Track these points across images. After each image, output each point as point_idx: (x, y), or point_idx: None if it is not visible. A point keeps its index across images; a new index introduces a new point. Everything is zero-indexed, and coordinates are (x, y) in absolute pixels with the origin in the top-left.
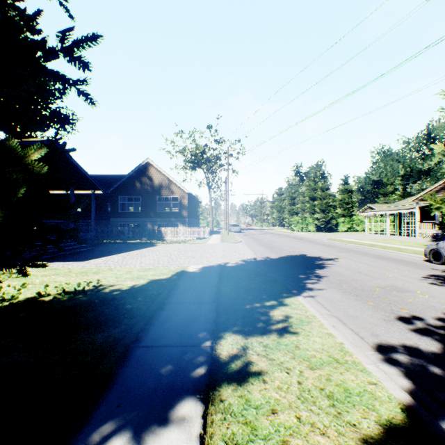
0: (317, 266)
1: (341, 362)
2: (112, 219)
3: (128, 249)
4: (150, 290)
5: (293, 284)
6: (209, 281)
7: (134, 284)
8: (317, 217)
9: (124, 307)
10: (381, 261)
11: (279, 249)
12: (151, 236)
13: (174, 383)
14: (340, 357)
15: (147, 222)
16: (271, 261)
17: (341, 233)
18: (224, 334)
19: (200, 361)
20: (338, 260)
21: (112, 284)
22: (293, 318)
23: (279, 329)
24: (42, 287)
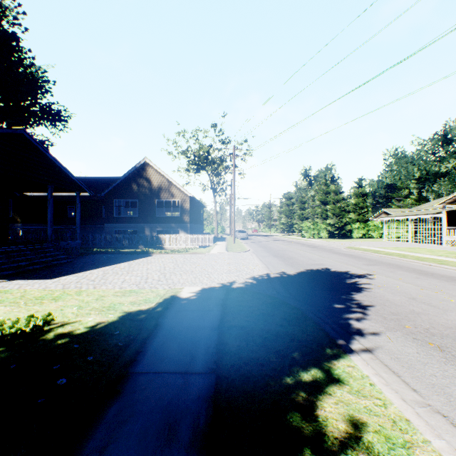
0: (351, 287)
1: None
2: (106, 225)
3: (117, 261)
4: (116, 336)
5: (331, 322)
6: (207, 319)
7: (97, 322)
8: (330, 222)
9: (55, 381)
10: (428, 278)
11: (294, 260)
12: (148, 243)
13: None
14: None
15: (144, 228)
16: (289, 279)
17: (356, 240)
18: None
19: None
20: (373, 277)
21: (67, 320)
22: (370, 431)
23: None
24: None
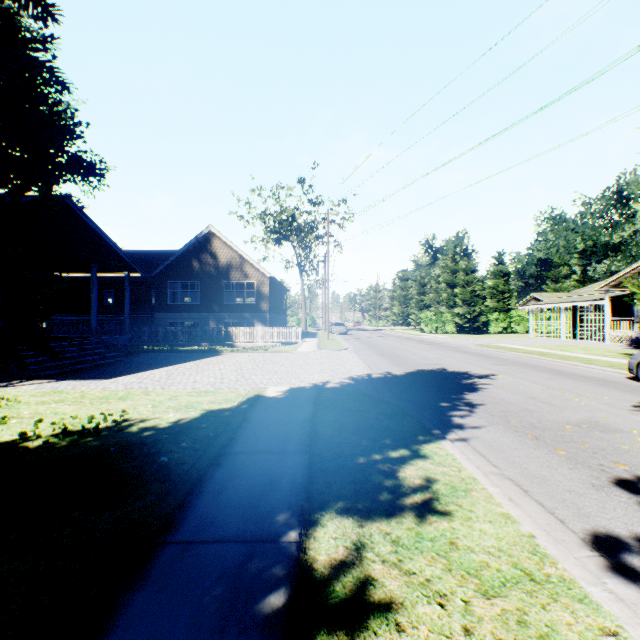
0: (466, 388)
1: (539, 580)
2: (157, 315)
3: (179, 361)
4: (203, 429)
5: (432, 418)
6: (298, 414)
7: (179, 418)
8: (458, 312)
9: (157, 460)
10: (562, 378)
11: (404, 360)
12: (214, 339)
13: (223, 632)
14: (535, 568)
15: (209, 320)
16: (394, 380)
17: (493, 335)
18: (322, 517)
19: (277, 576)
20: (496, 377)
21: (145, 417)
22: (440, 483)
23: (418, 505)
24: (31, 423)
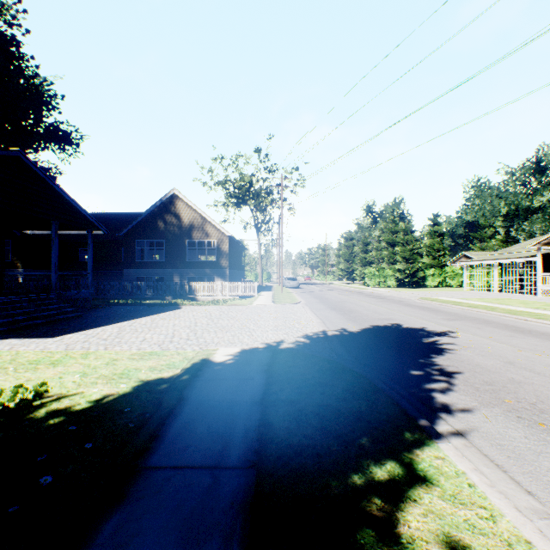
0: (430, 349)
1: None
2: (126, 271)
3: (137, 315)
4: (126, 414)
5: (408, 395)
6: (247, 390)
7: (104, 394)
8: (399, 268)
9: (38, 479)
10: (525, 336)
11: (356, 314)
12: (177, 293)
13: None
14: None
15: (173, 275)
16: (351, 338)
17: (430, 289)
18: None
19: None
20: (456, 335)
21: (65, 392)
22: None
23: None
24: None
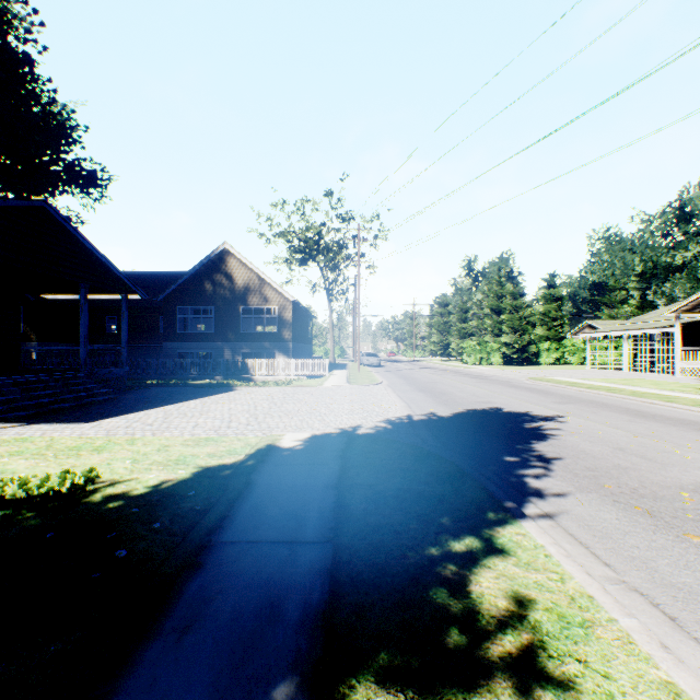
0: (531, 434)
1: None
2: (165, 344)
3: (183, 398)
4: (190, 498)
5: (498, 480)
6: (321, 475)
7: (162, 480)
8: (505, 341)
9: (111, 554)
10: (646, 421)
11: (449, 397)
12: (229, 372)
13: None
14: None
15: (223, 350)
16: (441, 423)
17: (545, 367)
18: (352, 693)
19: None
20: (565, 420)
21: (118, 478)
22: (539, 609)
23: (514, 661)
24: None
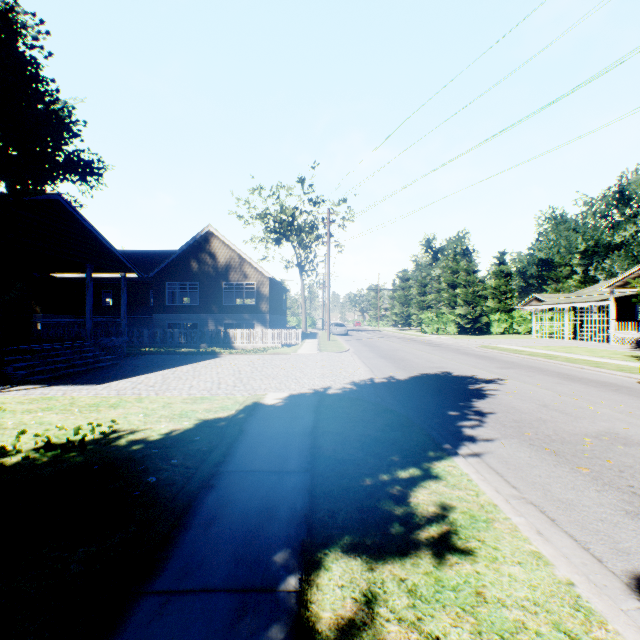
0: (473, 394)
1: None
2: (156, 316)
3: (176, 364)
4: (196, 442)
5: (441, 429)
6: (298, 425)
7: (172, 429)
8: (460, 312)
9: (144, 480)
10: (572, 383)
11: (407, 363)
12: (213, 341)
13: None
14: (581, 631)
15: (207, 321)
16: (398, 385)
17: (495, 336)
18: (326, 557)
19: None
20: (504, 382)
21: (136, 428)
22: (457, 512)
23: (435, 540)
24: (13, 435)
